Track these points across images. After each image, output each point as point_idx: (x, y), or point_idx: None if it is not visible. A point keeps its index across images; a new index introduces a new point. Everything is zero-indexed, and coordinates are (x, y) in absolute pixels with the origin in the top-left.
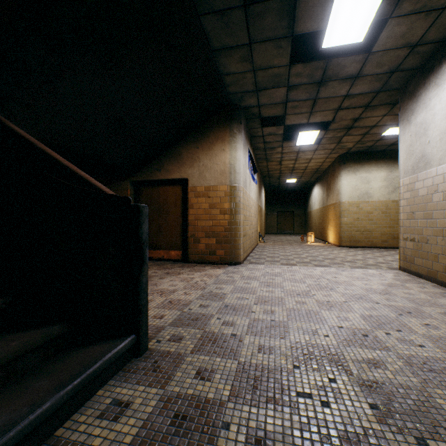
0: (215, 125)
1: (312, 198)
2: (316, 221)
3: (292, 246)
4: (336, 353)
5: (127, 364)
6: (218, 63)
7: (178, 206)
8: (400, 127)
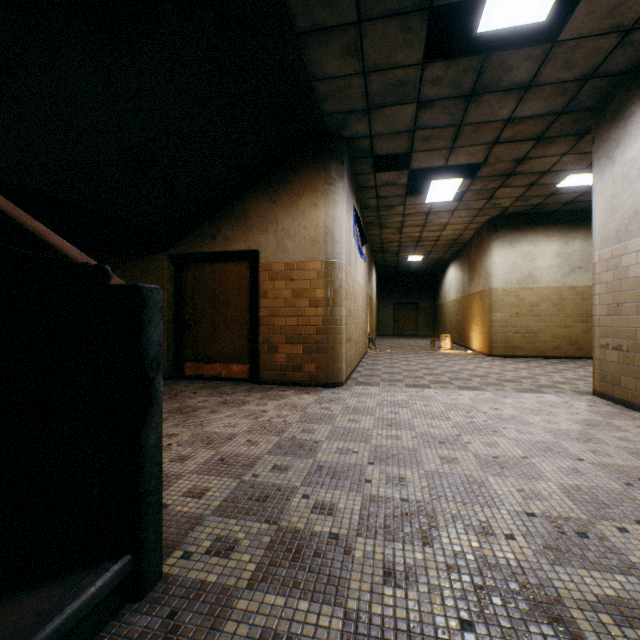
0: (302, 165)
1: (446, 283)
2: (451, 318)
3: (418, 355)
4: (539, 583)
5: (110, 623)
6: (306, 59)
7: (243, 294)
8: (594, 169)
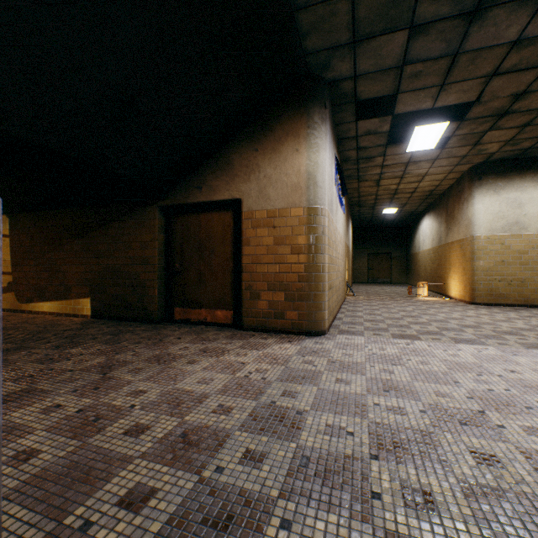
0: (284, 111)
1: (419, 234)
2: (426, 267)
3: (396, 302)
4: None
5: None
6: None
7: (227, 242)
8: None
